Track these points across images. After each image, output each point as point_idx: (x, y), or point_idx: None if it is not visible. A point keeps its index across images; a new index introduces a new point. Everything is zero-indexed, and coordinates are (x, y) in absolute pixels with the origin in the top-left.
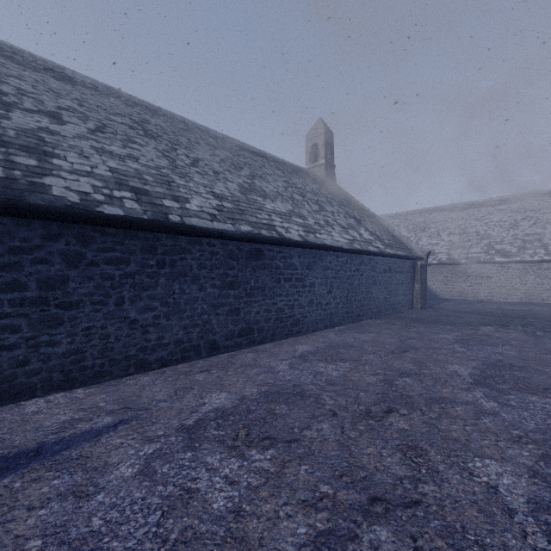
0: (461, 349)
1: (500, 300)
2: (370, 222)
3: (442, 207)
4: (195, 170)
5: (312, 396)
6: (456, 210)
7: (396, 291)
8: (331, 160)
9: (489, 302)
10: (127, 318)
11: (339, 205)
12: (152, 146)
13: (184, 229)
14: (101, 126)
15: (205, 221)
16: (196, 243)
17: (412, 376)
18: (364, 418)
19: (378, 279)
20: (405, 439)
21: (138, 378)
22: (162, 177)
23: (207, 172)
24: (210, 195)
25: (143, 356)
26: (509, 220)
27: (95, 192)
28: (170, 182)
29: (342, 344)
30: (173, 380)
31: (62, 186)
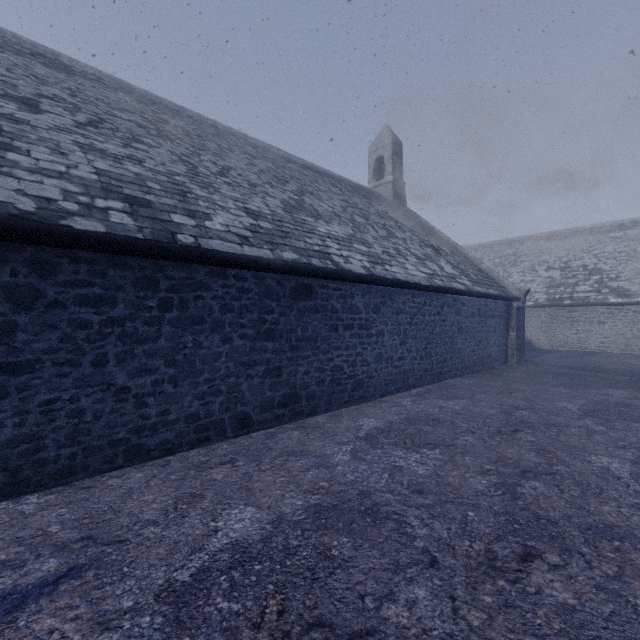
0: (597, 426)
1: (616, 351)
2: (451, 253)
3: (537, 236)
4: (223, 180)
5: (390, 517)
6: (556, 239)
7: (487, 341)
8: (399, 177)
9: (603, 354)
10: (113, 386)
11: (412, 231)
12: (166, 149)
13: (199, 255)
14: (96, 120)
15: (231, 245)
16: (218, 275)
17: (543, 478)
18: (488, 574)
19: (464, 325)
20: (578, 636)
21: (127, 474)
22: (174, 186)
23: (239, 184)
24: (242, 211)
25: (137, 440)
26: (625, 251)
27: (66, 199)
28: (185, 192)
29: (424, 417)
30: (177, 479)
31: (11, 188)
